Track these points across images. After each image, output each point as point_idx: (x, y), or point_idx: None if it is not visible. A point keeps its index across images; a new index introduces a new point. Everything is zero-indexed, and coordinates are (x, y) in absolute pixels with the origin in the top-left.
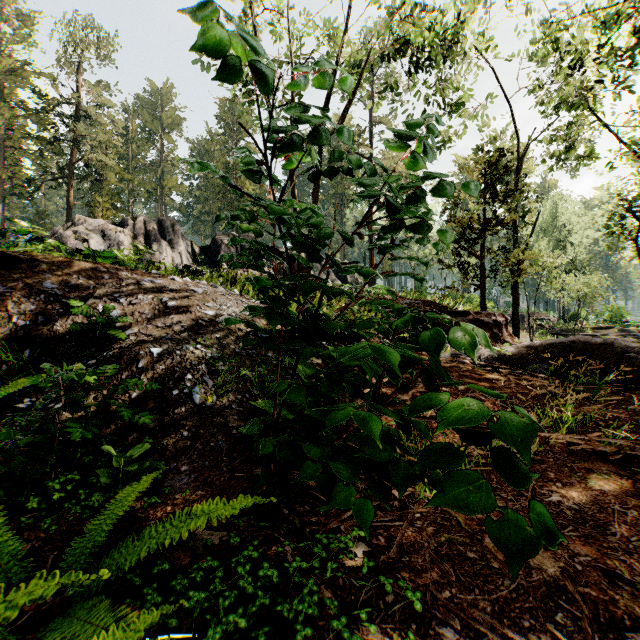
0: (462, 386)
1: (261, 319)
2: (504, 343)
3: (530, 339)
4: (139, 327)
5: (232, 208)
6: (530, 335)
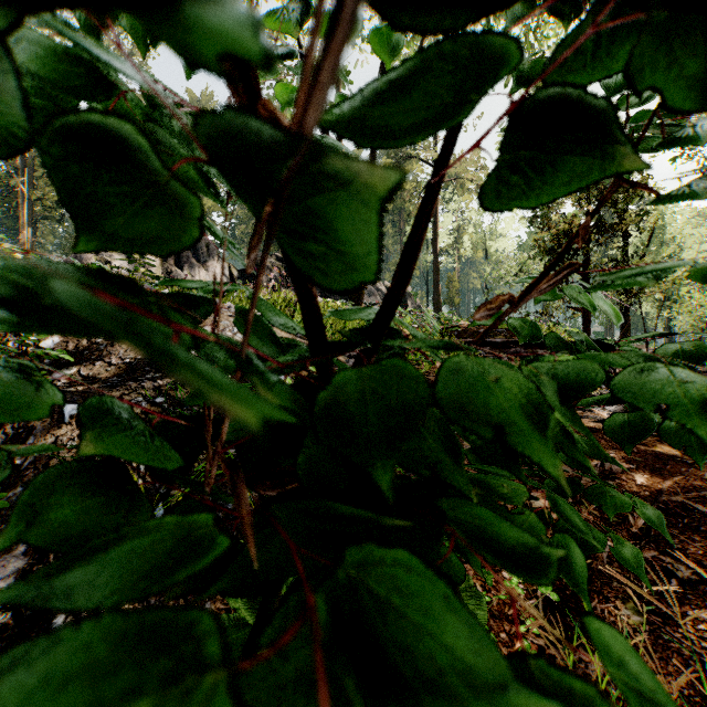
0: (639, 475)
1: None
2: None
3: None
4: (81, 365)
5: None
6: None
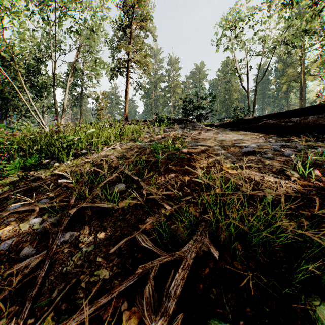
0: None
1: None
2: None
3: None
4: None
5: (227, 106)
6: None
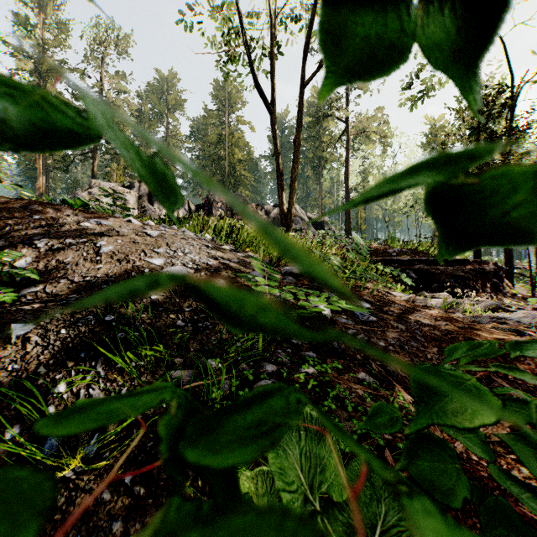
0: None
1: (228, 270)
2: (505, 294)
3: (531, 290)
4: (47, 282)
5: (224, 172)
6: (531, 285)
